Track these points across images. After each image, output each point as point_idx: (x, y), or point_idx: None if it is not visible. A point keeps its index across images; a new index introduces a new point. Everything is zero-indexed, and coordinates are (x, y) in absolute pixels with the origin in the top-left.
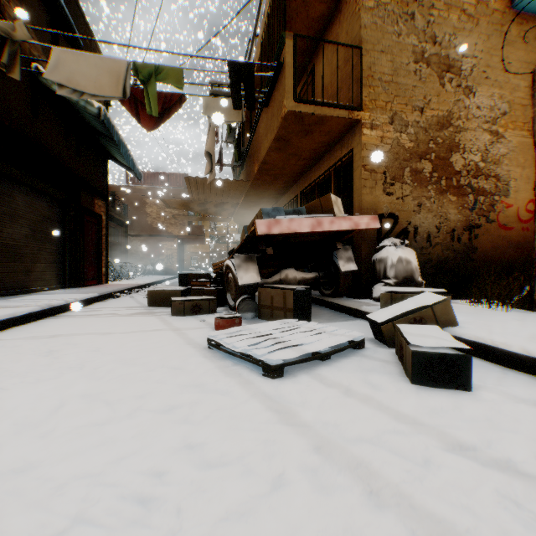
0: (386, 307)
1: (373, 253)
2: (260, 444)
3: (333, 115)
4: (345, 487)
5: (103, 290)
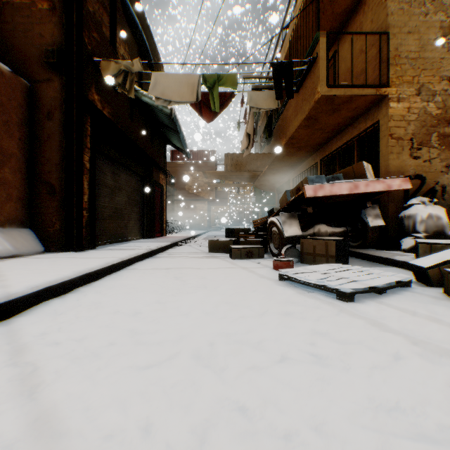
0: (427, 256)
1: (399, 210)
2: (368, 337)
3: (361, 94)
4: (449, 364)
5: (170, 240)
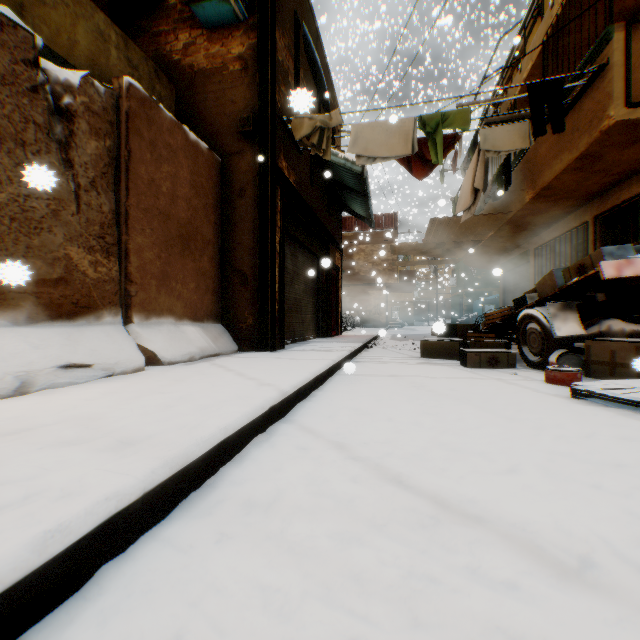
0: None
1: None
2: None
3: None
4: None
5: (356, 340)
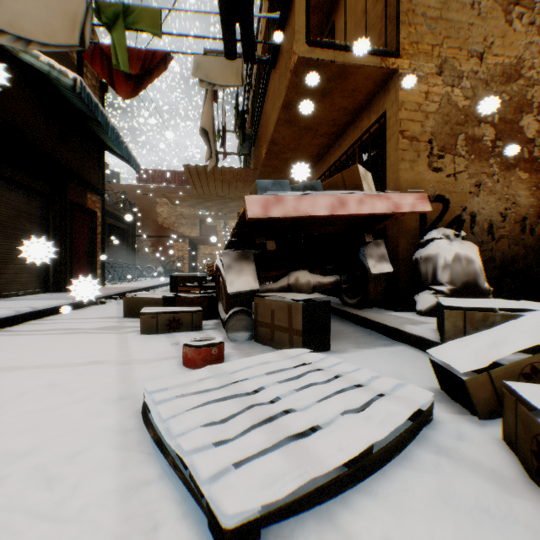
0: (462, 337)
1: (414, 249)
2: None
3: (360, 63)
4: None
5: None
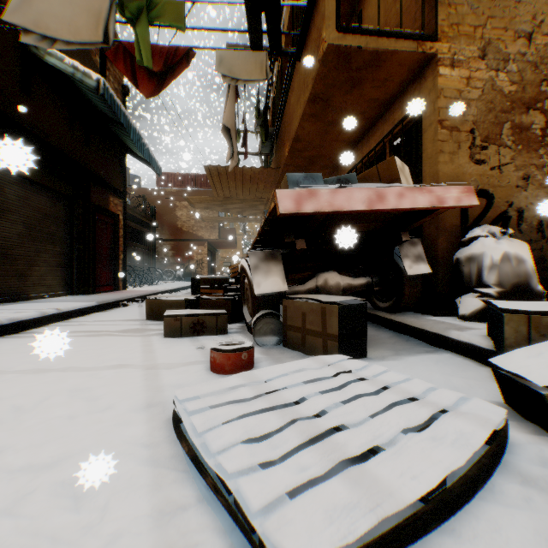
0: (531, 345)
1: (453, 249)
2: None
3: (394, 49)
4: None
5: (109, 297)
